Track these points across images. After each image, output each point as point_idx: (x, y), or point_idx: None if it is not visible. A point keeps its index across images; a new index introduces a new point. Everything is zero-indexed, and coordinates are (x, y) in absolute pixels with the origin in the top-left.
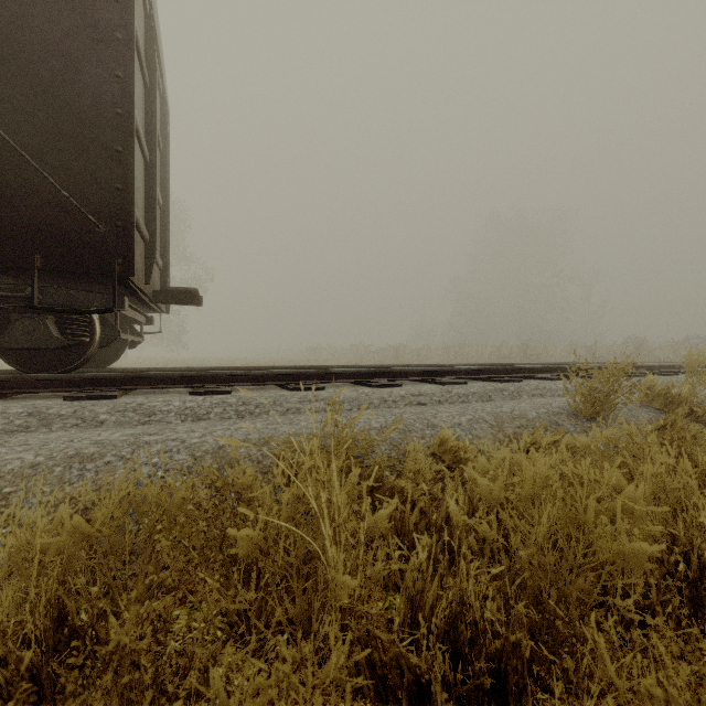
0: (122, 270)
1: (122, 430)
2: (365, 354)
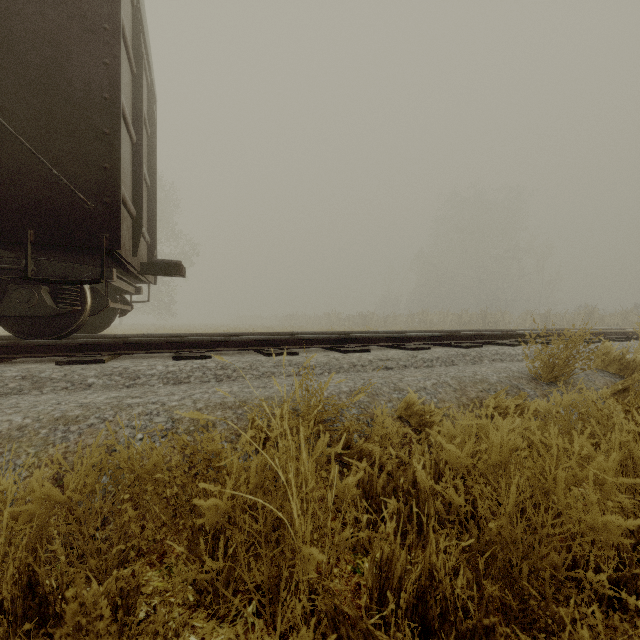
0: (110, 244)
1: (108, 393)
2: (337, 321)
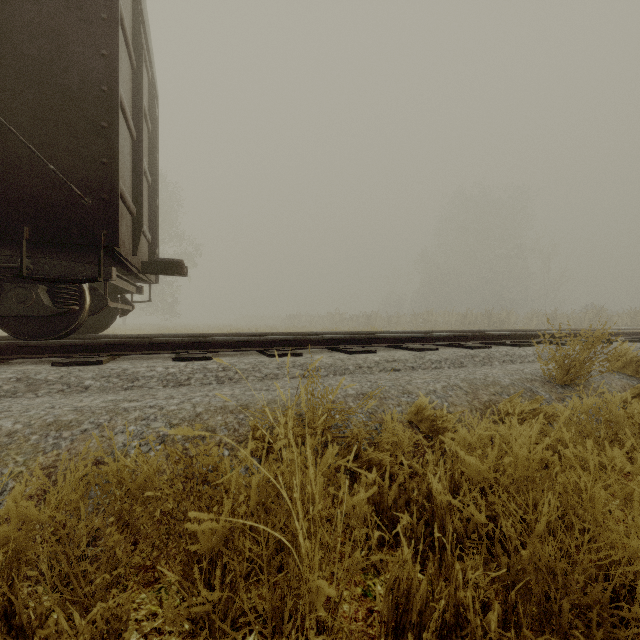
0: (108, 241)
1: (105, 396)
2: (340, 321)
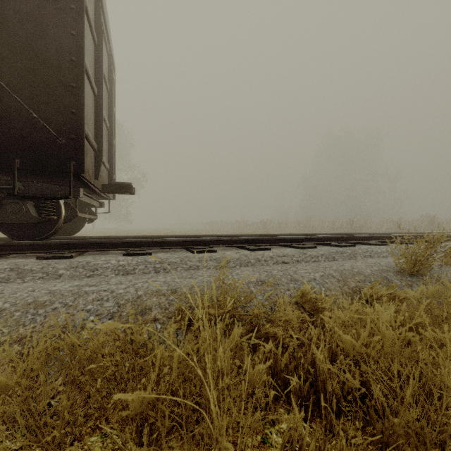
0: (76, 169)
1: (72, 282)
2: (244, 226)
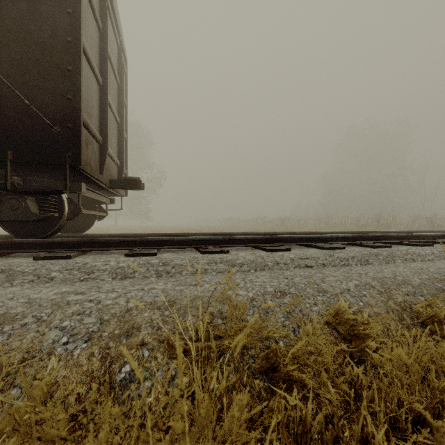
0: (72, 161)
1: (61, 287)
2: (262, 223)
